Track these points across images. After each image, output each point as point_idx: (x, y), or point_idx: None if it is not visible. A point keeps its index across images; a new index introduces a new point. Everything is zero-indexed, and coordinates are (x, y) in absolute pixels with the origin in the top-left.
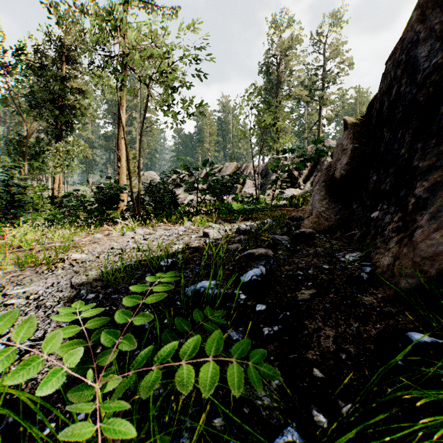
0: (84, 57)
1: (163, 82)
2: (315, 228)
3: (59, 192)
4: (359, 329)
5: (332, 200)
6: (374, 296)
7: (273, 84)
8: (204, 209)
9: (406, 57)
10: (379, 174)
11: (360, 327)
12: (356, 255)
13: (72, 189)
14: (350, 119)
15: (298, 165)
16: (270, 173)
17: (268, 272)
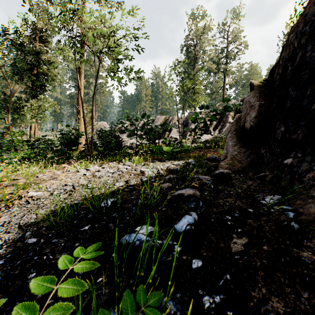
0: (53, 37)
1: (110, 54)
2: (231, 169)
3: (34, 136)
4: (312, 303)
5: (242, 145)
6: (310, 251)
7: (191, 59)
8: (141, 151)
9: (310, 27)
10: (288, 126)
11: (311, 299)
12: (275, 198)
13: (45, 134)
14: (255, 82)
15: (211, 117)
16: (189, 123)
17: (199, 216)
